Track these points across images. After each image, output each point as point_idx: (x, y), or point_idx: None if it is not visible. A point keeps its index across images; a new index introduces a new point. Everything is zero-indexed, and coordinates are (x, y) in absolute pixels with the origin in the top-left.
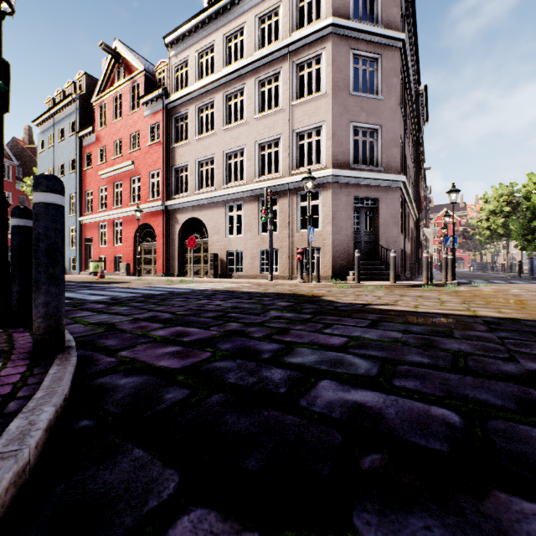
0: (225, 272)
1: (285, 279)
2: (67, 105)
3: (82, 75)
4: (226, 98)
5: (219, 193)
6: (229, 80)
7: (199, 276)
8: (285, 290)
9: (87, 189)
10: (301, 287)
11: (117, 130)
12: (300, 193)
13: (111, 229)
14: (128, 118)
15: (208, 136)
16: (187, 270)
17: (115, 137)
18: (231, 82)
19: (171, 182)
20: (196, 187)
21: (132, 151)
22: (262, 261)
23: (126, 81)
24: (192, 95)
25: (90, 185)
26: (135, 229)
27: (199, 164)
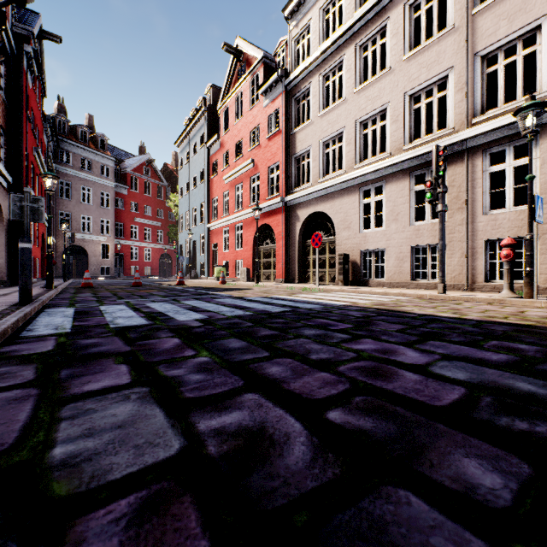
0: (358, 278)
1: (458, 289)
2: (198, 120)
3: (210, 88)
4: (359, 50)
5: (350, 176)
6: (364, 24)
7: (324, 283)
8: (502, 314)
9: (213, 197)
10: (522, 308)
11: (238, 130)
12: (488, 151)
13: (233, 233)
14: (248, 115)
15: (334, 107)
16: (308, 275)
17: (237, 139)
18: (367, 25)
19: (291, 174)
20: (320, 174)
21: (252, 148)
22: (415, 263)
23: (246, 76)
24: (315, 63)
25: (215, 192)
26: (254, 232)
27: (324, 145)
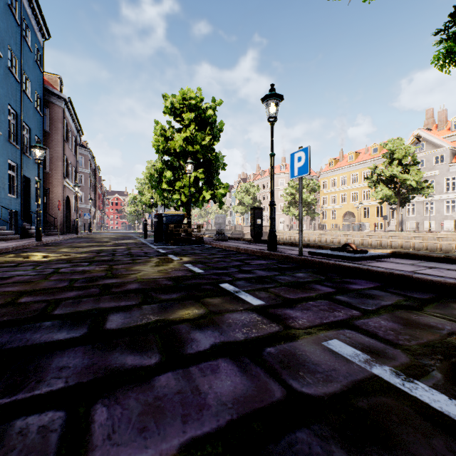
0: None
1: None
2: None
3: None
4: None
5: None
6: None
7: None
8: None
9: None
10: None
11: None
12: None
13: None
14: None
15: None
16: None
17: None
18: None
19: None
20: None
21: None
22: None
23: None
24: None
25: None
26: None
27: None
